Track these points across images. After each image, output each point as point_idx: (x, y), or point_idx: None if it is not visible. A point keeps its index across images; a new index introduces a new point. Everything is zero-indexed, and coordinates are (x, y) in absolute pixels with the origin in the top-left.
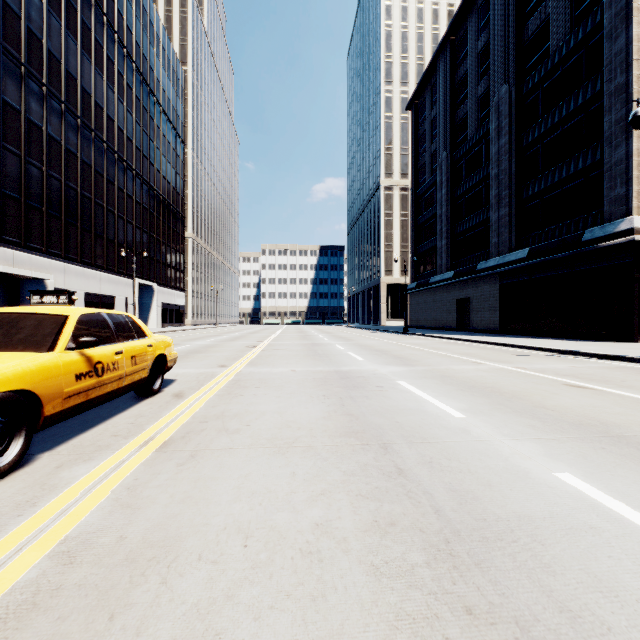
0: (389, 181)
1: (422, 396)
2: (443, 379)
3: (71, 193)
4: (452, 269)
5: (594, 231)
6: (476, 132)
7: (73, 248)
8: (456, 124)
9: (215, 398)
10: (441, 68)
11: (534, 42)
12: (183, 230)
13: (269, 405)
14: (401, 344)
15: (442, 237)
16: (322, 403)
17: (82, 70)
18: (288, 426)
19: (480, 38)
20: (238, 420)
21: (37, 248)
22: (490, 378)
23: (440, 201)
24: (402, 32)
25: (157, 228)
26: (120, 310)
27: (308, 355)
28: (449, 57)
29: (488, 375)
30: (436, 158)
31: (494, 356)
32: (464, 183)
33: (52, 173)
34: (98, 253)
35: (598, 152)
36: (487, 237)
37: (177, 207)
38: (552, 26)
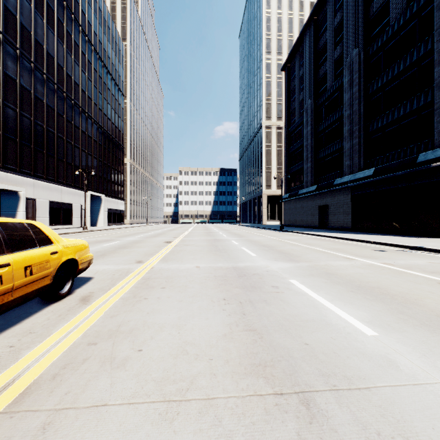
0: (269, 122)
1: (319, 300)
2: (329, 277)
3: (39, 128)
4: (315, 184)
5: (427, 155)
6: (333, 85)
7: (40, 169)
8: (318, 80)
9: (119, 303)
10: (307, 40)
11: (378, 16)
12: (123, 157)
13: (169, 314)
14: (281, 240)
15: (308, 161)
16: (223, 311)
17: (47, 39)
18: (185, 352)
19: (336, 16)
20: (131, 340)
21: (12, 168)
22: (370, 276)
23: (306, 135)
24: (278, 17)
25: (104, 155)
26: (76, 213)
27: (211, 250)
28: (313, 31)
29: (366, 272)
30: (303, 105)
31: (358, 251)
32: (324, 122)
33: (24, 114)
34: (60, 172)
35: (429, 95)
36: (341, 161)
37: (119, 140)
38: (392, 3)
